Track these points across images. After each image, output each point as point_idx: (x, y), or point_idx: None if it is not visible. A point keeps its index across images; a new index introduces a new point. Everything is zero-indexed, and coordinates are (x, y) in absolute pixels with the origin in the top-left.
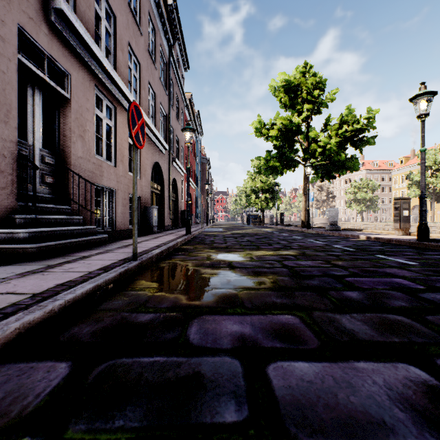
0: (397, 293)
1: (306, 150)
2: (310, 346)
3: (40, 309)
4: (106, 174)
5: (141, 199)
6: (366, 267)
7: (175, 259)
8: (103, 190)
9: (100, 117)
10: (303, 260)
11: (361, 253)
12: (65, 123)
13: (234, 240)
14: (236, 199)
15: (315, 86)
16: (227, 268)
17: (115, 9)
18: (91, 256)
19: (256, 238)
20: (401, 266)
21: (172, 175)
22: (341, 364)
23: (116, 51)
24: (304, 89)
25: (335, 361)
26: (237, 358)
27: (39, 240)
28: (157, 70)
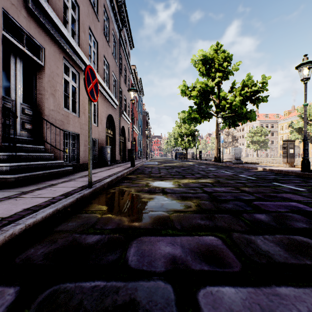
0: (296, 215)
1: (218, 105)
2: (234, 269)
3: (1, 234)
4: (72, 123)
5: (98, 140)
6: (267, 192)
7: (122, 186)
8: (70, 134)
9: (67, 81)
10: (218, 186)
11: (261, 181)
12: (40, 84)
13: (166, 171)
14: (167, 141)
15: (224, 59)
16: (161, 193)
17: (78, 2)
18: (57, 183)
19: (182, 170)
20: (293, 192)
21: (122, 124)
22: (264, 289)
23: (79, 32)
24: (216, 61)
25: (258, 286)
26: (170, 283)
27: (18, 172)
28: (110, 47)
